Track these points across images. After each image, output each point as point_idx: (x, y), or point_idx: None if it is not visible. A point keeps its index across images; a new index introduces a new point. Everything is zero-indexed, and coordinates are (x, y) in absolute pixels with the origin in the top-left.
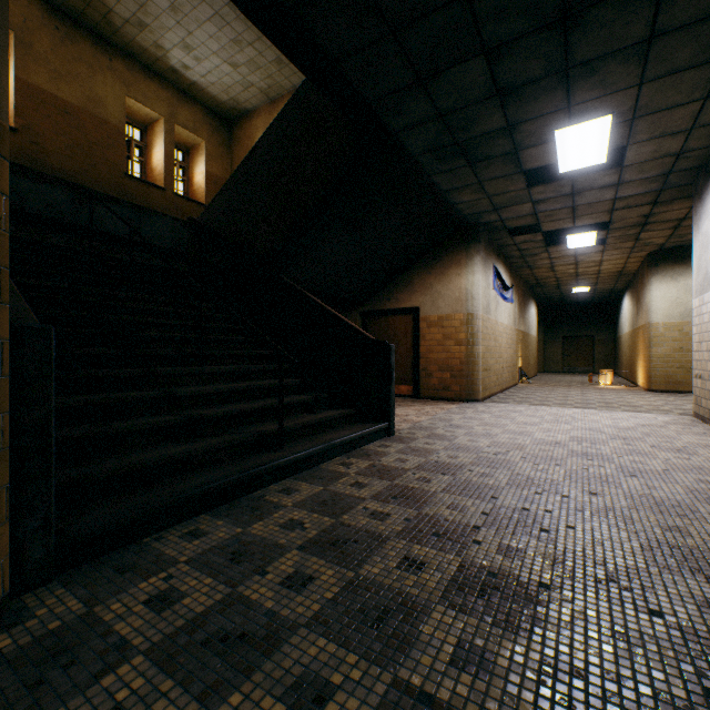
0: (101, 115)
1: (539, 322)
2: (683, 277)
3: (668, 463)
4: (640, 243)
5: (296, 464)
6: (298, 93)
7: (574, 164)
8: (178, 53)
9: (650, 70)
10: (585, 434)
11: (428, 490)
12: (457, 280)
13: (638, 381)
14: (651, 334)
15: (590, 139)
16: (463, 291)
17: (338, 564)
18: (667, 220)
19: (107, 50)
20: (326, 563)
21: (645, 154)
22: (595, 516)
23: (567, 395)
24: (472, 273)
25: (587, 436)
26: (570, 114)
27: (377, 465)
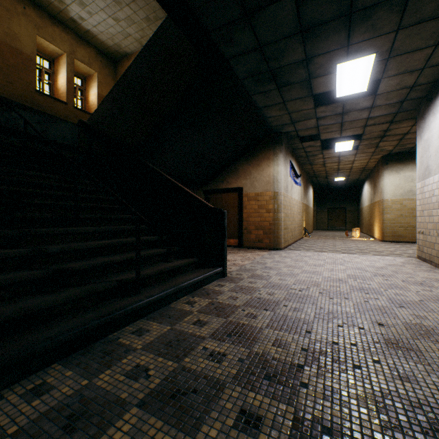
0: (17, 47)
1: (314, 199)
2: (403, 171)
3: (419, 294)
4: (378, 149)
5: (150, 306)
6: (158, 31)
7: (346, 91)
8: (75, 8)
9: (406, 19)
10: (356, 272)
11: (256, 326)
12: (267, 169)
13: (375, 235)
14: (384, 206)
15: (359, 72)
16: (271, 176)
17: (176, 425)
18: (396, 134)
19: (21, 0)
20: (164, 424)
21: (391, 86)
22: (391, 348)
23: (335, 244)
24: (277, 165)
25: (358, 274)
26: (348, 52)
27: (215, 303)
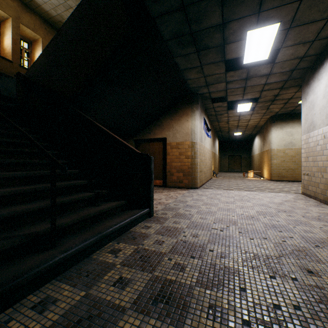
0: None
1: (218, 148)
2: (285, 128)
3: (324, 230)
4: (268, 111)
5: (65, 262)
6: None
7: (251, 58)
8: None
9: None
10: (262, 209)
11: (185, 284)
12: (186, 123)
13: (264, 175)
14: (272, 154)
15: (264, 40)
16: (189, 129)
17: None
18: (283, 98)
19: None
20: None
21: (287, 56)
22: None
23: (237, 183)
24: (194, 120)
25: (264, 210)
26: (258, 19)
27: (140, 250)
